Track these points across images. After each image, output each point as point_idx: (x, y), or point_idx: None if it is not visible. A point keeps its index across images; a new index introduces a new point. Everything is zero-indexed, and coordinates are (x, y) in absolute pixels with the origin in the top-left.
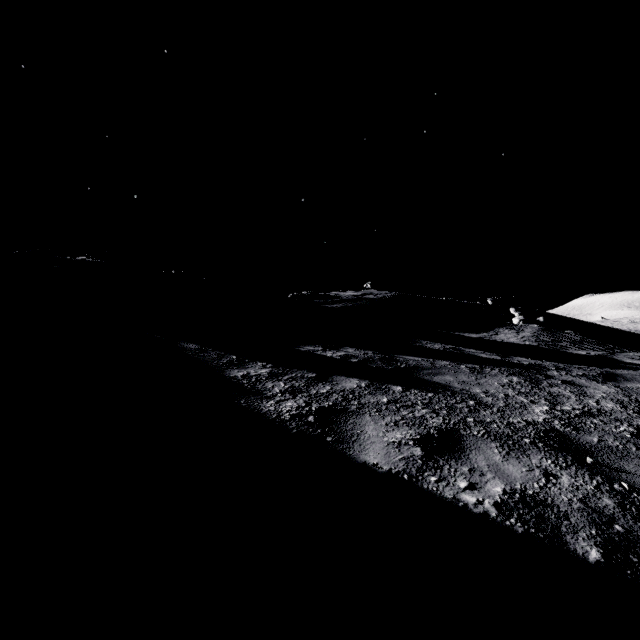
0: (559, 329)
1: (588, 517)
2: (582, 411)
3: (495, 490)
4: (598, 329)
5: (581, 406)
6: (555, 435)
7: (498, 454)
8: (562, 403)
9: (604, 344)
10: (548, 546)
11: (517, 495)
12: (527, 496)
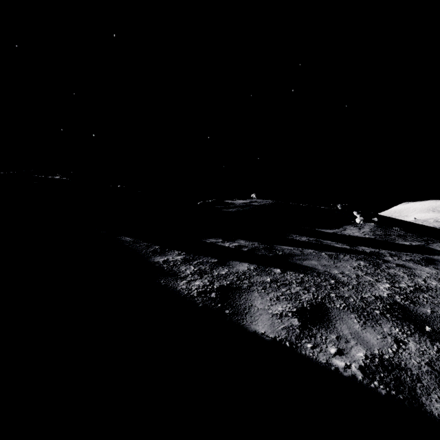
0: (388, 226)
1: (436, 379)
2: (415, 288)
3: (359, 355)
4: (415, 226)
5: (413, 284)
6: (398, 307)
7: (357, 323)
8: (399, 281)
9: (421, 237)
10: (408, 407)
11: (376, 359)
12: (384, 360)
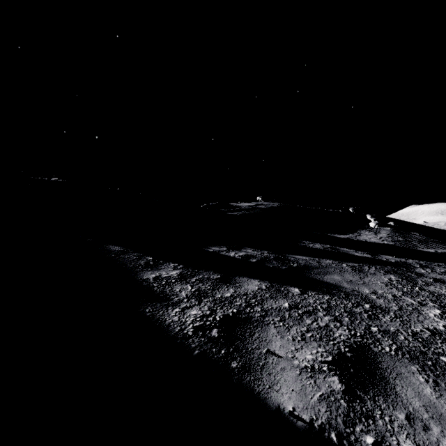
0: (406, 231)
1: None
2: None
3: None
4: (434, 231)
5: None
6: None
7: (426, 385)
8: None
9: (444, 243)
10: None
11: None
12: None
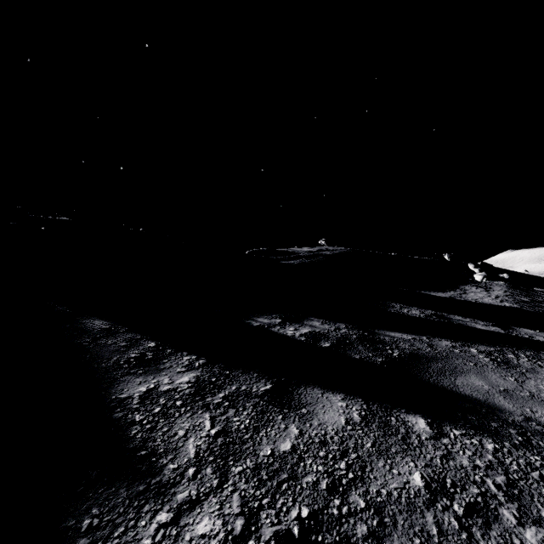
0: (527, 287)
1: None
2: None
3: None
4: None
5: None
6: None
7: None
8: None
9: None
10: None
11: None
12: None
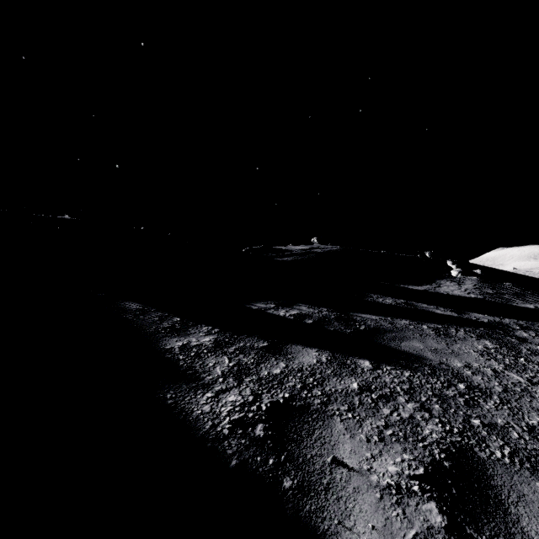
0: (496, 281)
1: None
2: None
3: None
4: (530, 280)
5: None
6: None
7: None
8: None
9: None
10: None
11: None
12: None
